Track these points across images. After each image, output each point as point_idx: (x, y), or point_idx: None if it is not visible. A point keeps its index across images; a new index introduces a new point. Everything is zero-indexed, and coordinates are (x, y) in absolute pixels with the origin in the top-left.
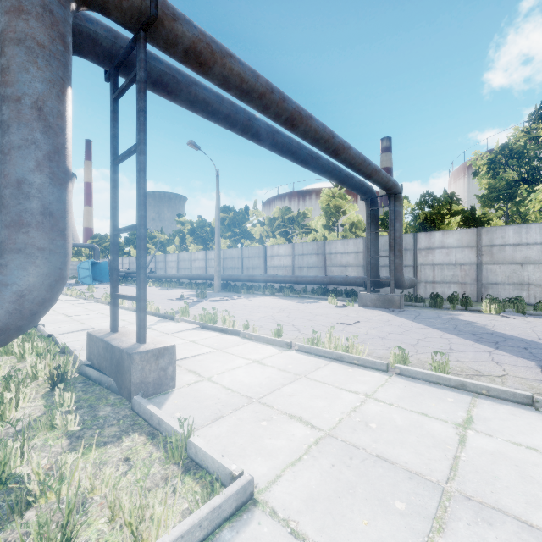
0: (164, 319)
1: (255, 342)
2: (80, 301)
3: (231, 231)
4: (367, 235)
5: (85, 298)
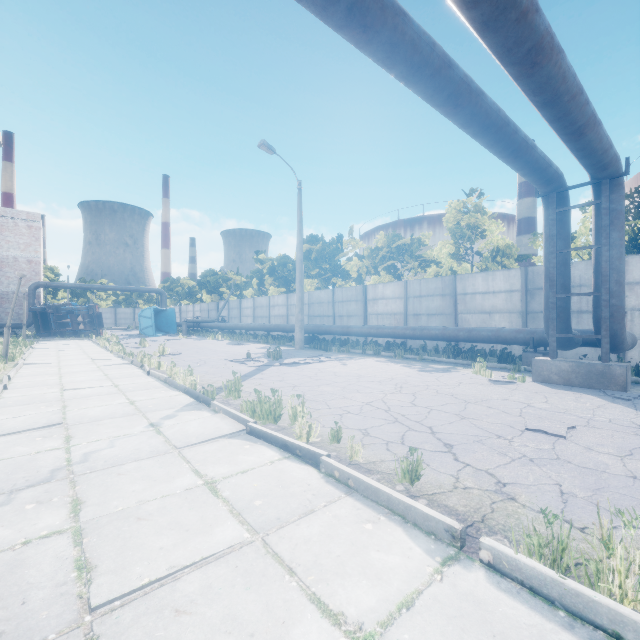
0: (197, 403)
1: (355, 500)
2: (115, 360)
3: (319, 267)
4: (550, 256)
5: (122, 356)
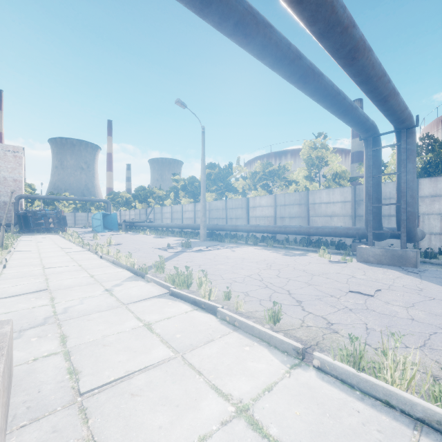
0: (135, 276)
1: (239, 333)
2: (77, 248)
3: (216, 185)
4: (368, 179)
5: (82, 246)
